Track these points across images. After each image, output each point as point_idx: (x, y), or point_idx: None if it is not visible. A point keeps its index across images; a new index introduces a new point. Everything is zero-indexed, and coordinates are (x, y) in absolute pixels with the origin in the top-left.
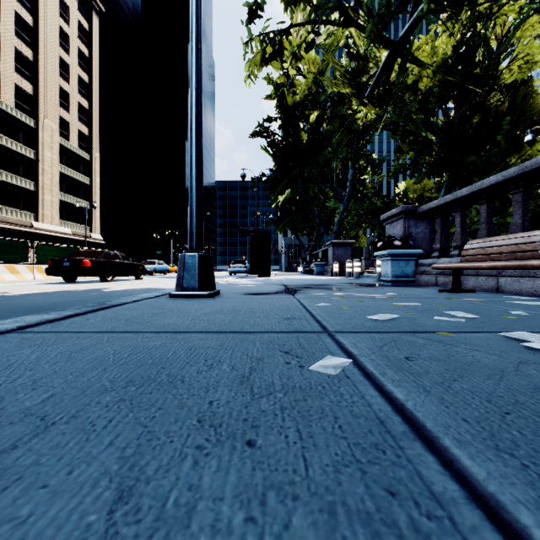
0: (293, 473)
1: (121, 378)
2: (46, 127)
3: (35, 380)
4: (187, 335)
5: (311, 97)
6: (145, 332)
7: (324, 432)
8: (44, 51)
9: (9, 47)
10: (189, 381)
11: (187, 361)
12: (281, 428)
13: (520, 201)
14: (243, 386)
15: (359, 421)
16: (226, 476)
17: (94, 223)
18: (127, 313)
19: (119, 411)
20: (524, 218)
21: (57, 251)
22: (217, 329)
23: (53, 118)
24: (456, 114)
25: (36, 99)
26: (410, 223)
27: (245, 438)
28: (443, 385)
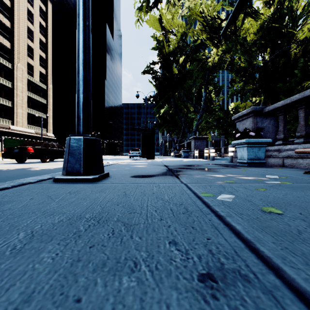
0: None
1: None
2: (19, 68)
3: None
4: None
5: (180, 48)
6: None
7: None
8: (17, 22)
9: None
10: None
11: None
12: None
13: None
14: None
15: None
16: None
17: (49, 126)
18: None
19: None
20: None
21: (19, 142)
22: None
23: (23, 63)
24: (269, 58)
25: (12, 51)
26: (257, 120)
27: None
28: None
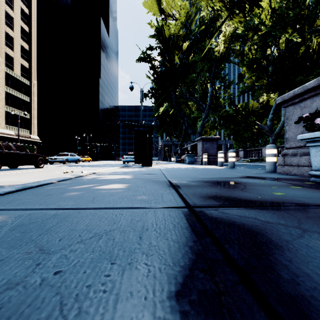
0: None
1: None
2: None
3: None
4: None
5: (182, 36)
6: None
7: None
8: None
9: None
10: None
11: None
12: None
13: None
14: None
15: None
16: None
17: (33, 128)
18: None
19: None
20: None
21: None
22: None
23: (0, 53)
24: (286, 47)
25: None
26: None
27: None
28: None
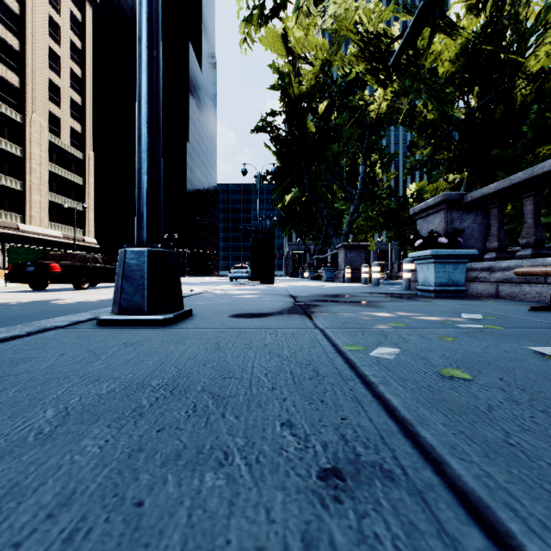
0: None
1: None
2: (34, 123)
3: None
4: None
5: (319, 87)
6: None
7: None
8: (32, 40)
9: None
10: None
11: None
12: None
13: None
14: None
15: None
16: None
17: (88, 225)
18: None
19: None
20: None
21: (35, 254)
22: None
23: (42, 113)
24: (478, 104)
25: (23, 93)
26: (453, 215)
27: None
28: None
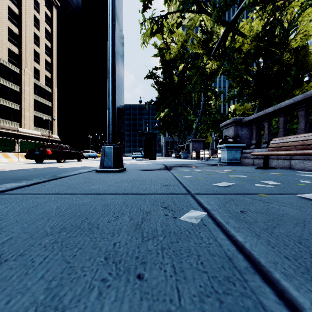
0: (169, 303)
1: (58, 225)
2: (26, 73)
3: (2, 227)
4: (104, 196)
5: (180, 55)
6: (78, 194)
7: (191, 267)
8: (25, 29)
9: (5, 27)
10: (102, 228)
11: (102, 213)
12: (161, 264)
13: (303, 115)
14: (137, 232)
15: (215, 258)
16: (121, 305)
17: (54, 128)
18: (69, 182)
19: (52, 250)
20: (306, 125)
21: (32, 144)
22: (122, 192)
23: (30, 68)
24: (263, 65)
25: (20, 57)
26: (238, 128)
27: (136, 272)
28: (267, 230)
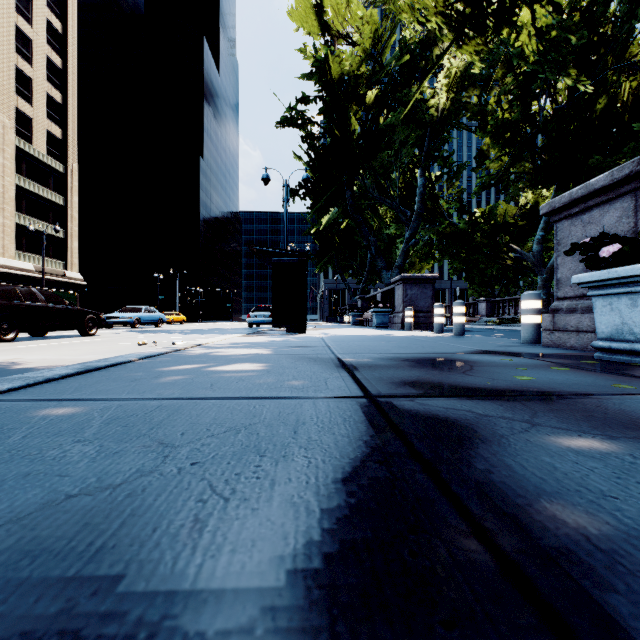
0: None
1: None
2: None
3: None
4: None
5: (365, 76)
6: None
7: None
8: None
9: None
10: None
11: None
12: None
13: None
14: None
15: None
16: None
17: (71, 257)
18: None
19: None
20: None
21: None
22: None
23: (6, 110)
24: (570, 98)
25: None
26: None
27: None
28: None
